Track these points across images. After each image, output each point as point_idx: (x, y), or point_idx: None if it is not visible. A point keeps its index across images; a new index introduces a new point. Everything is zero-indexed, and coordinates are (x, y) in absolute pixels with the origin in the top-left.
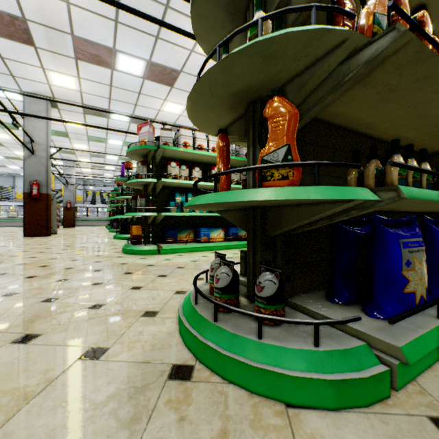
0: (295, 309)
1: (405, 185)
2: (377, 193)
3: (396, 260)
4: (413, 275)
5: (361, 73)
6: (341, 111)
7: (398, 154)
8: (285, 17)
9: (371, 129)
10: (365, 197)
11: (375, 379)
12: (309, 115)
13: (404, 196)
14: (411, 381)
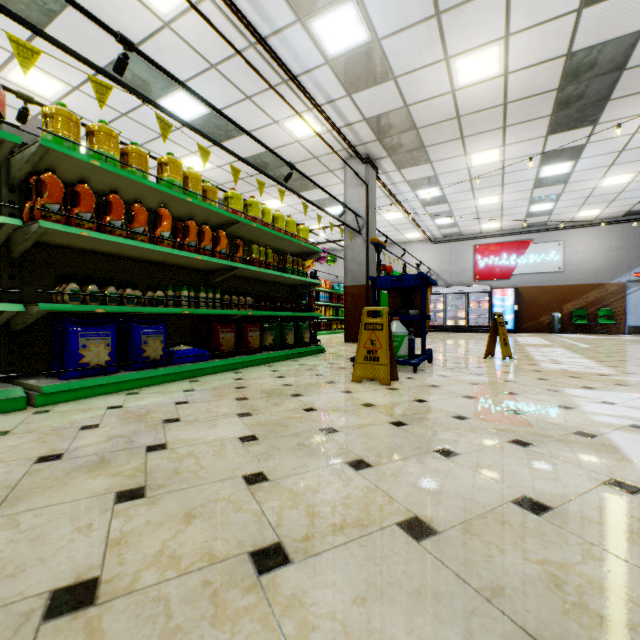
0: (13, 384)
1: (80, 301)
2: (36, 306)
3: (75, 344)
4: (89, 353)
5: (35, 236)
6: (69, 244)
7: (74, 283)
8: (9, 171)
9: (119, 254)
10: (11, 310)
11: (13, 400)
12: (20, 250)
13: (41, 309)
14: (55, 404)
